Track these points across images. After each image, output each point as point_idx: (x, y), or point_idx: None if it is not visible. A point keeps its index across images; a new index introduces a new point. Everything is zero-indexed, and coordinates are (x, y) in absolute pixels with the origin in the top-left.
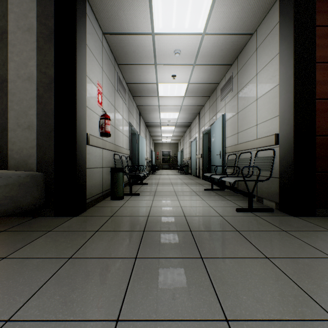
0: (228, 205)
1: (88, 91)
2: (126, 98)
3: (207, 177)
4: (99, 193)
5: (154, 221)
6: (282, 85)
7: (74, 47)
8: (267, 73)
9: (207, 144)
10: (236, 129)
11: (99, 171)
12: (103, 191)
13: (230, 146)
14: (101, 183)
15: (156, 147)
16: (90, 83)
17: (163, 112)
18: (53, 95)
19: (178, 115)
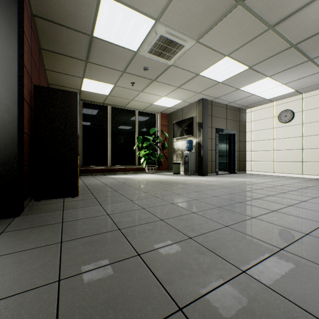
0: None
1: None
2: None
3: None
4: None
5: None
6: None
7: None
8: None
9: None
10: None
11: None
12: None
13: None
14: None
15: None
16: None
17: None
18: None
19: None
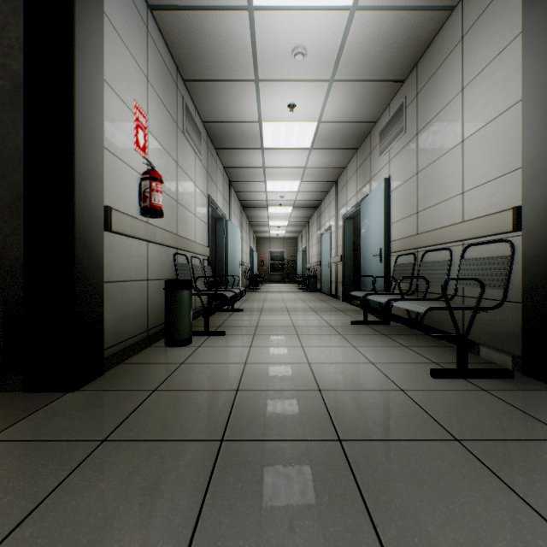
0: (408, 360)
1: (111, 118)
2: (202, 150)
3: (351, 297)
4: (138, 334)
5: (250, 405)
6: (531, 99)
7: (69, 8)
8: (489, 82)
9: (351, 237)
10: (413, 206)
11: (140, 287)
12: (149, 329)
13: (402, 239)
14: (145, 311)
15: (260, 244)
16: (117, 101)
17: (272, 180)
18: (21, 116)
19: (298, 185)
